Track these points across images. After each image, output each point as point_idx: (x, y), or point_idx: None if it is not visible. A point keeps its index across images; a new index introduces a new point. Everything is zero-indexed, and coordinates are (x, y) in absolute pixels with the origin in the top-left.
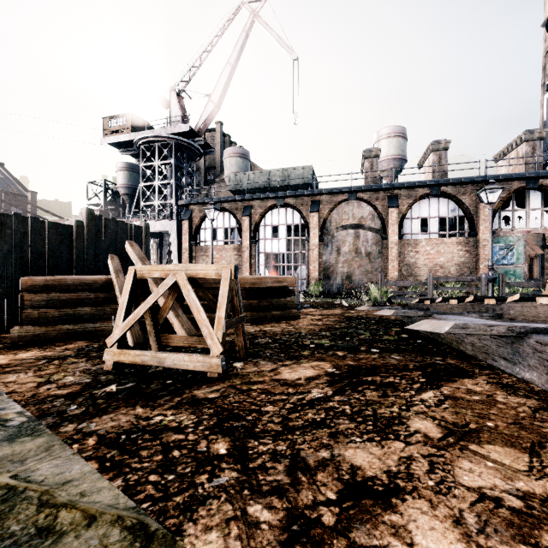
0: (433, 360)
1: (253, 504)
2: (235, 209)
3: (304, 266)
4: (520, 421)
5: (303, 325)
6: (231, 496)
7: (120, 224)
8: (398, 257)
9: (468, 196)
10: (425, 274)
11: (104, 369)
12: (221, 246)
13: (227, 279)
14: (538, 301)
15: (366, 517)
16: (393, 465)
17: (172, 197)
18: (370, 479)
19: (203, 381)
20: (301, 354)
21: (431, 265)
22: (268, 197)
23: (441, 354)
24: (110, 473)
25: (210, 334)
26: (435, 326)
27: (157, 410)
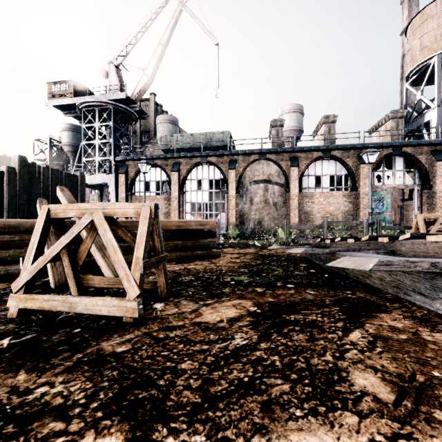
0: (345, 294)
1: None
2: (165, 165)
3: (223, 214)
4: None
5: (223, 263)
6: None
7: (54, 172)
8: (298, 206)
9: (351, 159)
10: (318, 220)
11: (8, 316)
12: (153, 196)
13: (146, 218)
14: (427, 239)
15: None
16: None
17: (111, 154)
18: None
19: (116, 328)
20: (223, 291)
21: (324, 212)
22: (193, 155)
23: (349, 287)
24: None
25: (126, 275)
26: (357, 263)
27: (45, 376)
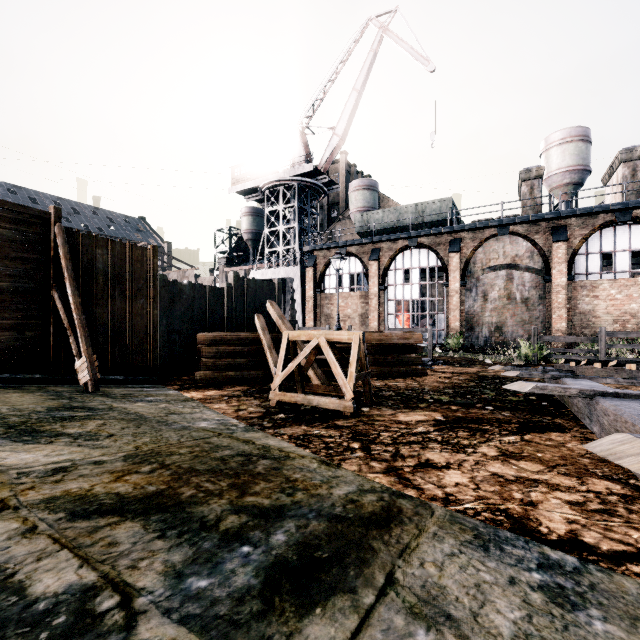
0: (541, 418)
1: (372, 462)
2: (361, 253)
3: (441, 315)
4: (565, 456)
5: (428, 382)
6: (362, 459)
7: (258, 283)
8: (567, 303)
9: None
10: (607, 325)
11: (270, 405)
12: (346, 293)
13: (356, 343)
14: None
15: (426, 471)
16: (452, 461)
17: (295, 241)
18: (435, 463)
19: (340, 417)
20: (419, 405)
21: (618, 313)
22: (398, 238)
23: (555, 415)
24: (302, 447)
25: (344, 384)
26: (522, 387)
27: (315, 428)
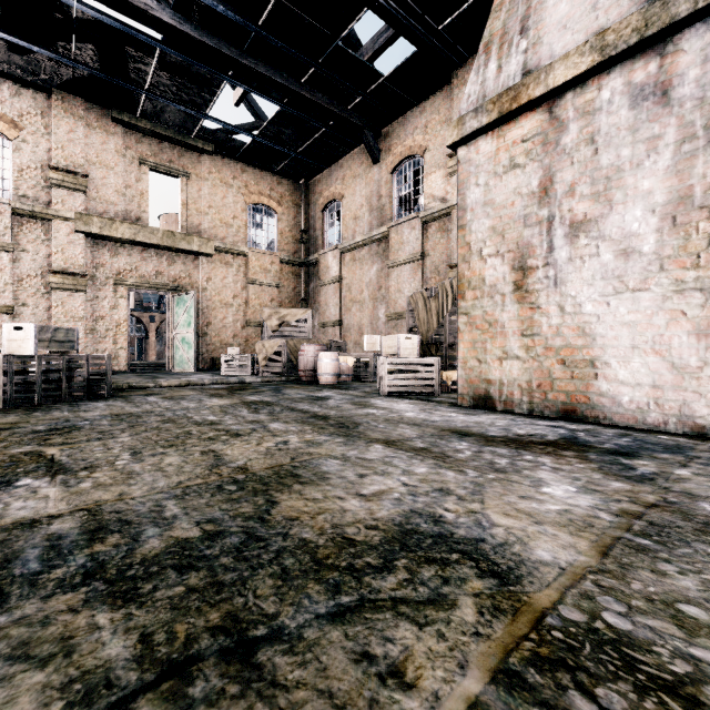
0: None
1: None
2: None
3: None
4: None
5: None
6: None
7: None
8: None
9: None
10: None
11: None
12: None
13: None
14: None
15: None
16: None
17: None
18: None
19: None
20: None
21: None
22: None
23: None
24: None
25: None
26: None
27: None
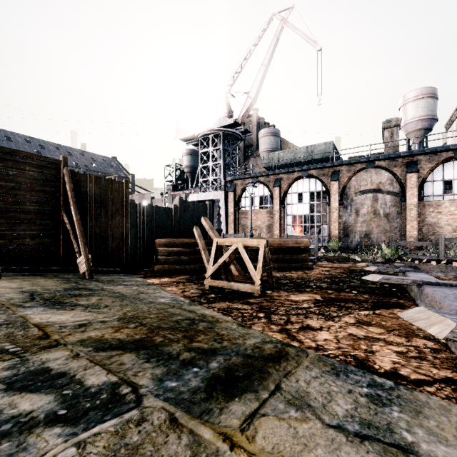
0: (389, 299)
1: (271, 325)
2: (267, 181)
3: (325, 226)
4: (401, 324)
5: (313, 274)
6: (265, 323)
7: (195, 204)
8: (418, 217)
9: None
10: (448, 233)
11: (205, 288)
12: (257, 210)
13: (263, 247)
14: None
15: (306, 331)
16: (324, 326)
17: (221, 173)
18: (313, 327)
19: (251, 296)
20: (305, 290)
21: (456, 224)
22: (294, 171)
23: (400, 297)
24: (226, 315)
25: (254, 275)
26: (374, 278)
27: (235, 304)
